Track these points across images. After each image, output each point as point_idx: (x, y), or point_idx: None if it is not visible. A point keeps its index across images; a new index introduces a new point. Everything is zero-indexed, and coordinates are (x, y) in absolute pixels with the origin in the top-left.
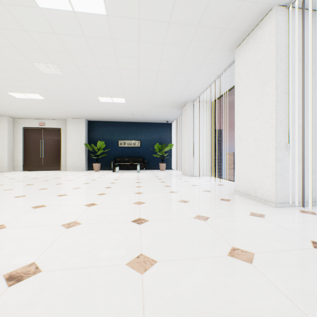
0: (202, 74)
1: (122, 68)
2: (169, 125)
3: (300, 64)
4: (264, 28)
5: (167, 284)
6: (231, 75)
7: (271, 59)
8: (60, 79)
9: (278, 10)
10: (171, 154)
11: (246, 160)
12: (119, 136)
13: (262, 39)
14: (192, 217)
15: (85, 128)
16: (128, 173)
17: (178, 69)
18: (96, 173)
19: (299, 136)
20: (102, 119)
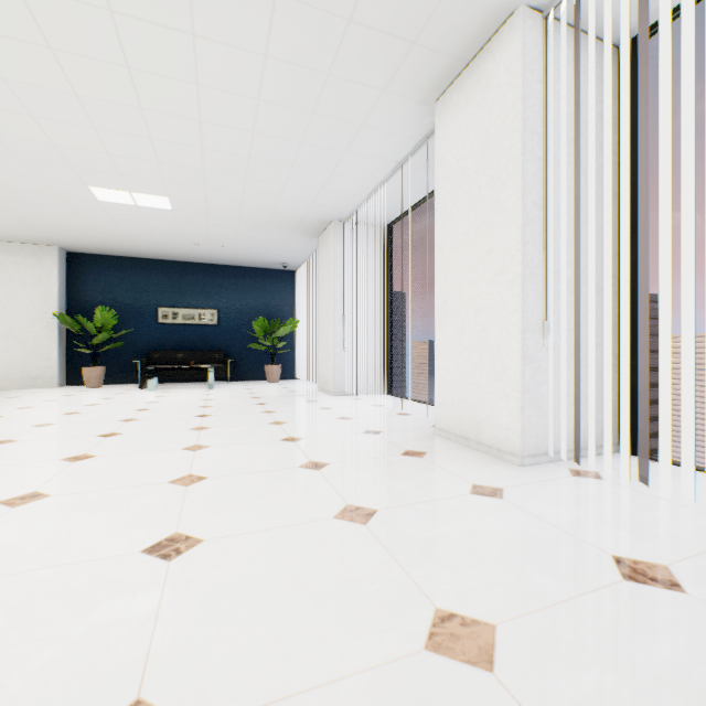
0: (363, 154)
1: (153, 109)
2: (290, 276)
3: (568, 148)
4: (497, 56)
5: None
6: (426, 165)
7: (513, 128)
8: None
9: (527, 17)
10: (294, 343)
11: (460, 357)
12: (159, 298)
13: (493, 81)
14: (332, 514)
15: (58, 272)
16: (182, 390)
17: (305, 134)
18: (90, 392)
19: (567, 306)
20: (110, 251)
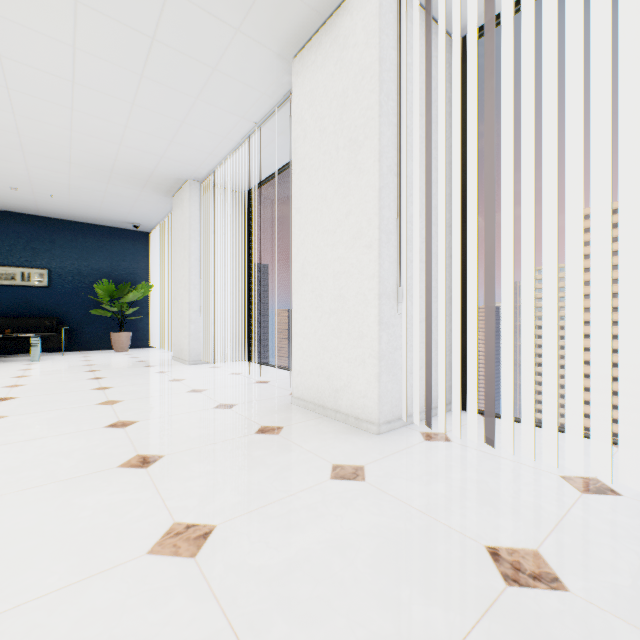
0: (218, 105)
1: None
2: (143, 237)
3: (418, 121)
4: (355, 14)
5: None
6: (285, 130)
7: (371, 88)
8: None
9: None
10: (148, 309)
11: (318, 324)
12: None
13: (351, 40)
14: (146, 546)
15: None
16: None
17: (146, 65)
18: None
19: (417, 274)
20: None
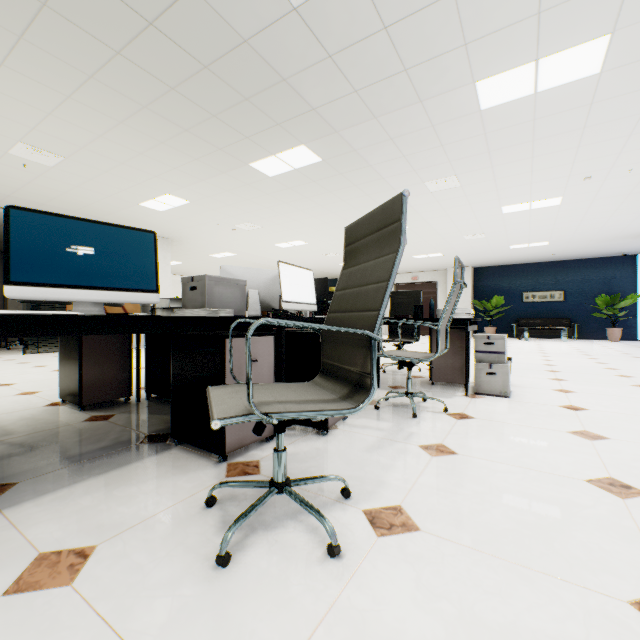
0: None
1: (559, 223)
2: (629, 259)
3: None
4: None
5: (628, 371)
6: None
7: None
8: (476, 241)
9: None
10: (633, 312)
11: None
12: (522, 287)
13: None
14: None
15: (471, 279)
16: (545, 341)
17: None
18: None
19: None
20: (496, 264)
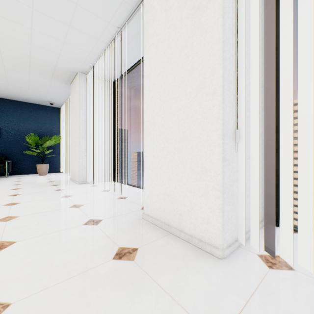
0: (92, 11)
1: None
2: (57, 110)
3: None
4: None
5: None
6: (137, 34)
7: None
8: None
9: None
10: (59, 151)
11: (164, 160)
12: None
13: None
14: None
15: None
16: None
17: None
18: None
19: (246, 120)
20: None
